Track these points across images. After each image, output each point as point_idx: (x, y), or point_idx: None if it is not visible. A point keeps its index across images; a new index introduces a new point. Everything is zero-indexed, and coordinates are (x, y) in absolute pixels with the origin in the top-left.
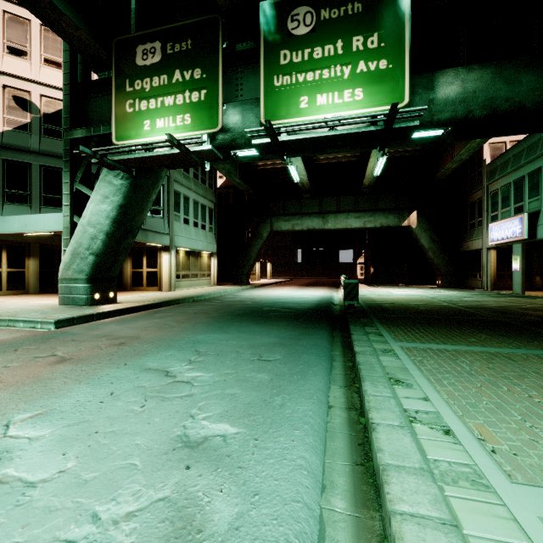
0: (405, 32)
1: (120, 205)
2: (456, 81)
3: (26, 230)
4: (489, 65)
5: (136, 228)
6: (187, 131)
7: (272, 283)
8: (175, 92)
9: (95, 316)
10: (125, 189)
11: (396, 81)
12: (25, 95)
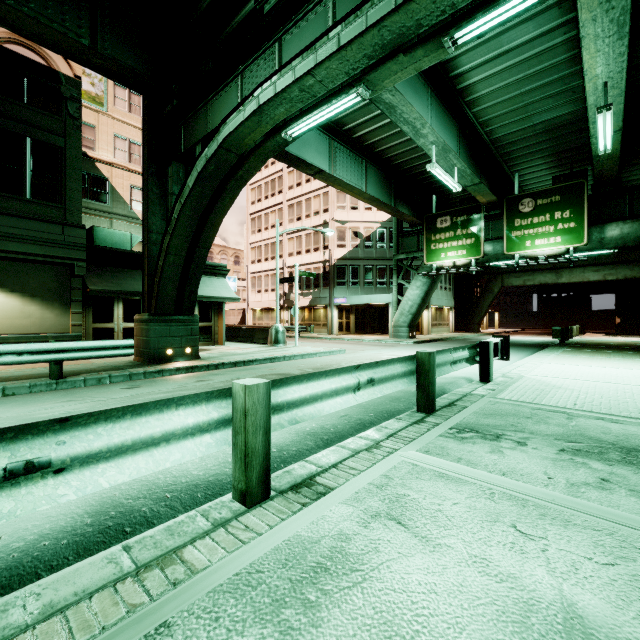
0: (585, 209)
1: (426, 291)
2: (617, 228)
3: (371, 302)
4: (637, 220)
5: (428, 300)
6: (464, 258)
7: (502, 332)
8: (457, 240)
9: (421, 342)
10: (428, 283)
11: (579, 233)
12: (357, 230)
